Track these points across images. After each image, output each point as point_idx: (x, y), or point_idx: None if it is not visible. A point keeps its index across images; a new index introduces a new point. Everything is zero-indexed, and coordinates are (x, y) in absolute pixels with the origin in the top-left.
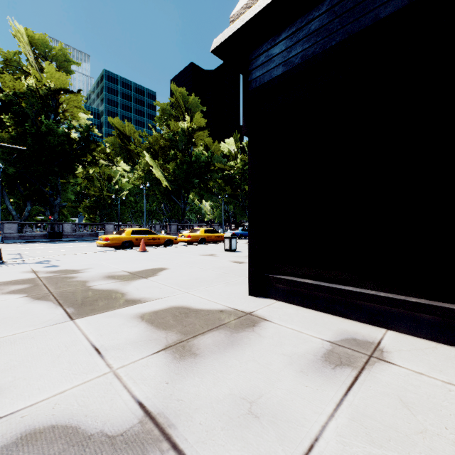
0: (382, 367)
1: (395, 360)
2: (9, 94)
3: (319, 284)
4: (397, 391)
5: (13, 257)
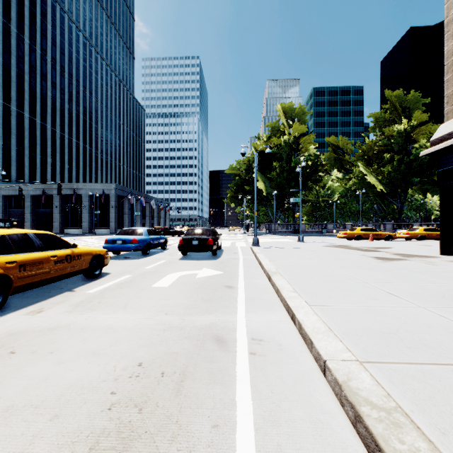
0: None
1: None
2: (275, 149)
3: None
4: None
5: None
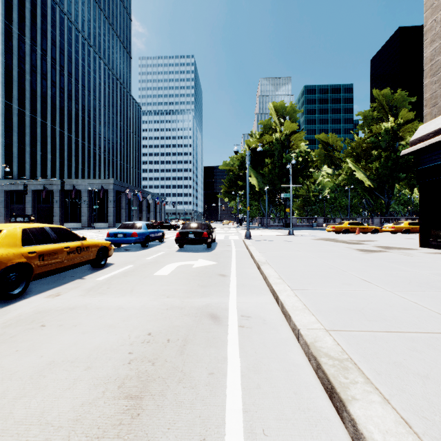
0: None
1: None
2: (267, 146)
3: None
4: None
5: None
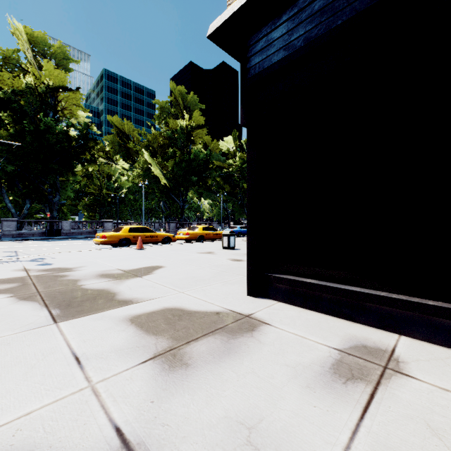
0: (400, 381)
1: (414, 372)
2: (8, 92)
3: (323, 284)
4: (422, 413)
5: (8, 255)
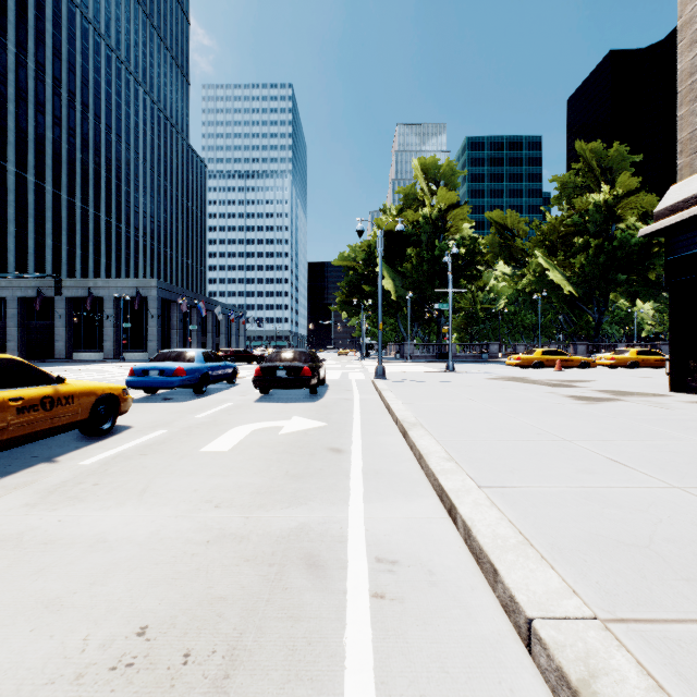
0: None
1: None
2: (410, 228)
3: None
4: None
5: None
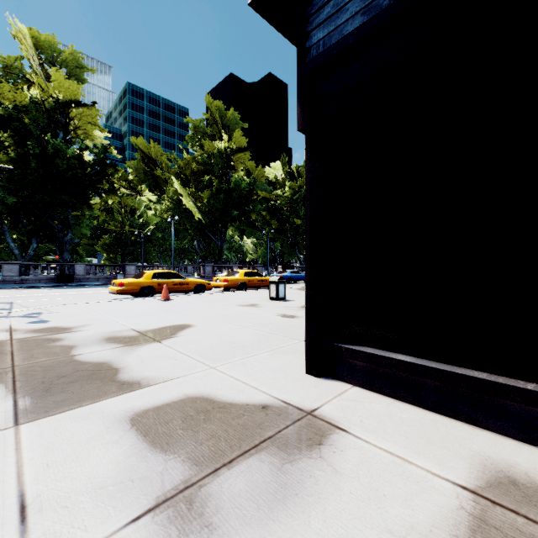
0: None
1: None
2: (9, 108)
3: (426, 364)
4: None
5: None
